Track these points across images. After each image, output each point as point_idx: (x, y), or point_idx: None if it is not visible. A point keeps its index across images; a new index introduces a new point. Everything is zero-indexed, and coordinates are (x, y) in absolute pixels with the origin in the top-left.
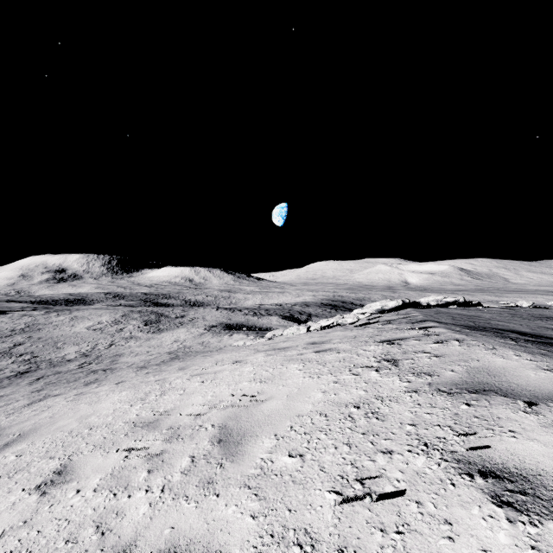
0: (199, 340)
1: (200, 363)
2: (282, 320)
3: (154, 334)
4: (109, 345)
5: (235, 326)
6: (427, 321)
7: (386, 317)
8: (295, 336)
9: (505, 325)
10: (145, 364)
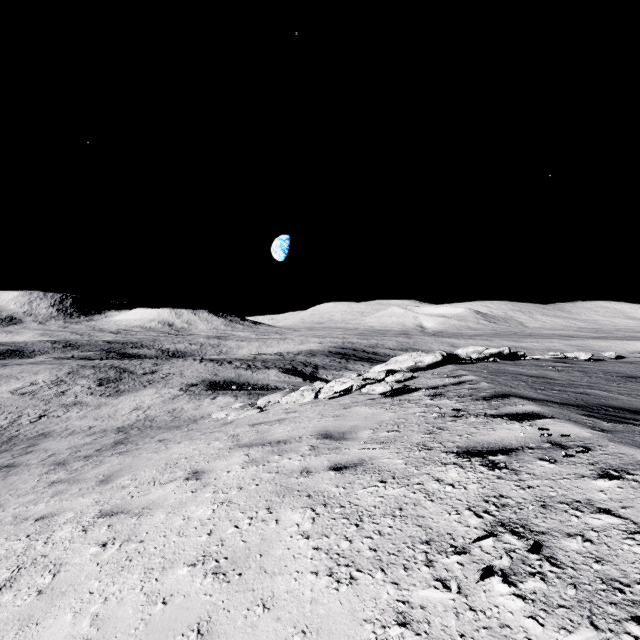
0: (169, 407)
1: (142, 465)
2: (282, 375)
3: (109, 398)
4: (38, 416)
5: (222, 383)
6: (511, 398)
7: (425, 379)
8: (297, 408)
9: (612, 397)
10: (69, 455)
